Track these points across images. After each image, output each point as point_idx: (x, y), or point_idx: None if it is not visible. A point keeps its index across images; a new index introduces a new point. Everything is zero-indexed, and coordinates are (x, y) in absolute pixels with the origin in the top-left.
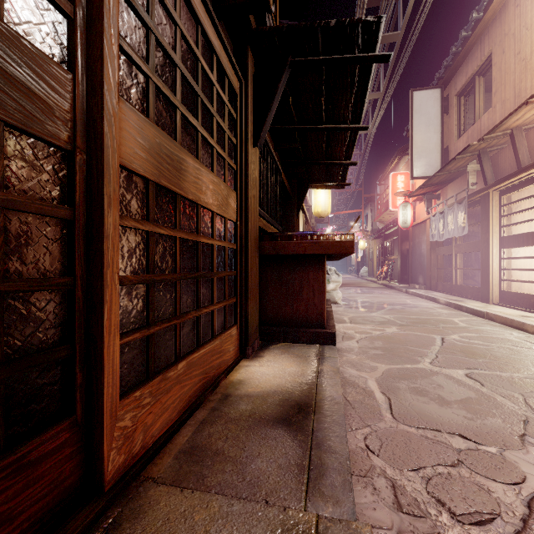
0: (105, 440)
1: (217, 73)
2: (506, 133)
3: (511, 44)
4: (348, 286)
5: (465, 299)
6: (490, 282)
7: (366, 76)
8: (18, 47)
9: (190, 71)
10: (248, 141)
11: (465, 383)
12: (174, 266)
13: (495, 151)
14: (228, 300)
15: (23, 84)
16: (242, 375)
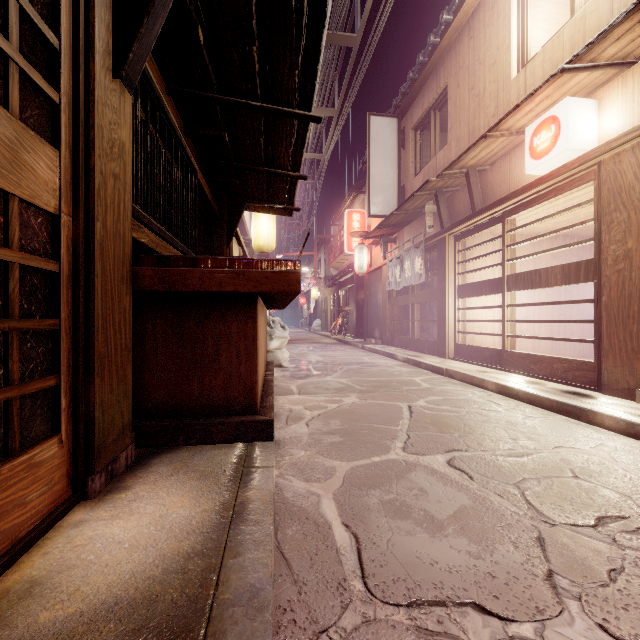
0: None
1: None
2: (462, 172)
3: (465, 78)
4: (298, 342)
5: (422, 354)
6: (446, 335)
7: (320, 18)
8: None
9: None
10: (93, 55)
11: (452, 478)
12: None
13: (449, 193)
14: (19, 387)
15: None
16: (49, 561)
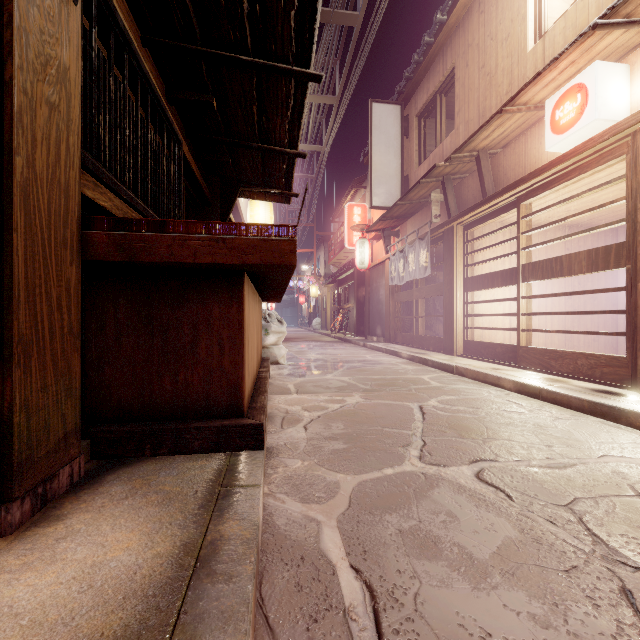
0: None
1: None
2: (472, 155)
3: (475, 56)
4: (298, 341)
5: (428, 351)
6: (454, 330)
7: None
8: None
9: None
10: None
11: (485, 497)
12: None
13: (457, 181)
14: None
15: None
16: None
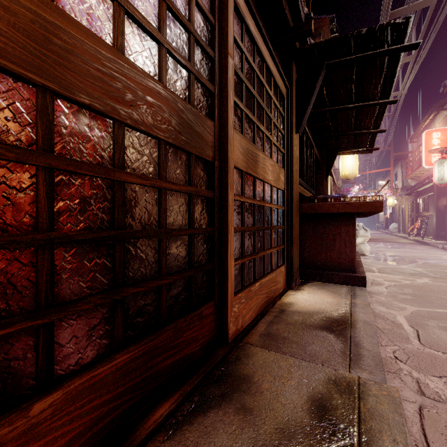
0: (229, 315)
1: (273, 89)
2: None
3: None
4: (375, 241)
5: None
6: None
7: (395, 62)
8: (199, 118)
9: (259, 95)
10: (292, 130)
11: None
12: (252, 222)
13: None
14: (279, 246)
15: (200, 135)
16: (290, 300)
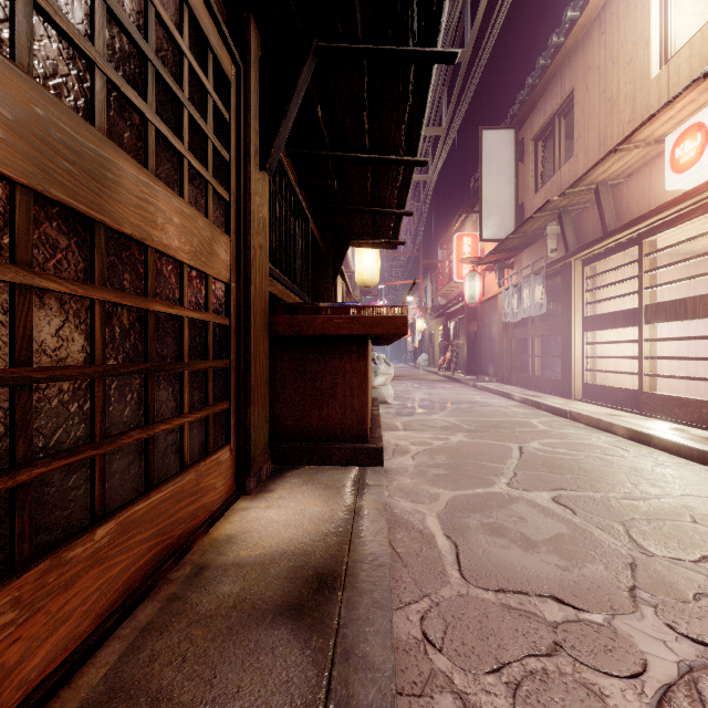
0: None
1: (191, 38)
2: (590, 189)
3: (595, 80)
4: (402, 379)
5: (544, 394)
6: (572, 373)
7: (425, 84)
8: None
9: (131, 12)
10: (249, 159)
11: (554, 512)
12: (90, 352)
13: (577, 211)
14: (213, 407)
15: None
16: (234, 527)
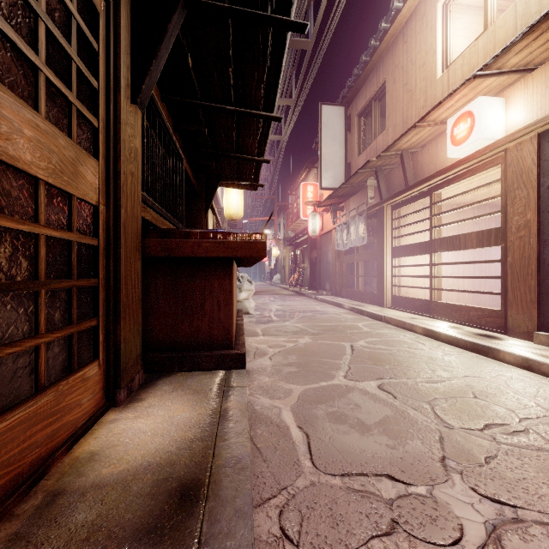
0: None
1: None
2: (397, 154)
3: (400, 75)
4: (262, 294)
5: (365, 303)
6: (384, 288)
7: (280, 49)
8: None
9: None
10: (119, 90)
11: (380, 397)
12: None
13: (387, 170)
14: (77, 325)
15: None
16: (99, 442)
